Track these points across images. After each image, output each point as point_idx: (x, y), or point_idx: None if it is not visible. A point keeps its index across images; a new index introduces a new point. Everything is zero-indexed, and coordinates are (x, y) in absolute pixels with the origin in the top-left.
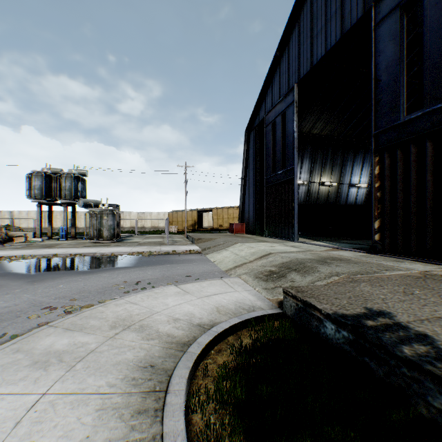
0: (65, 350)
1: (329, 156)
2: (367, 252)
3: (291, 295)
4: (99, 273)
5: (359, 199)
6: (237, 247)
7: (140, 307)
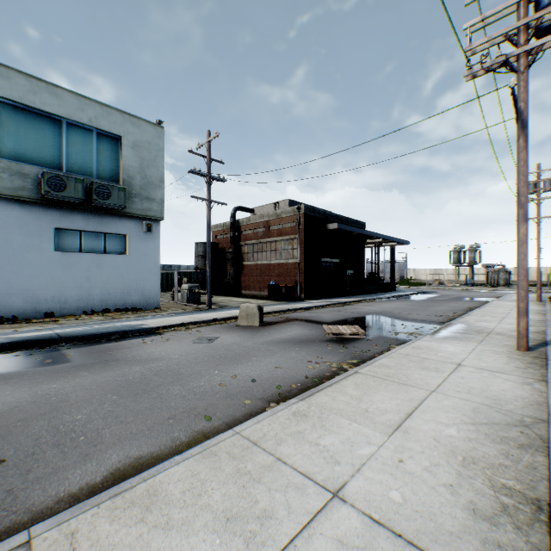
0: None
1: None
2: None
3: None
4: (514, 293)
5: None
6: None
7: None
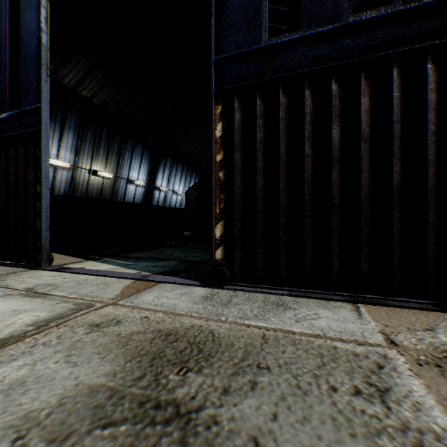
0: None
1: (105, 137)
2: (203, 283)
3: None
4: None
5: (138, 198)
6: None
7: None
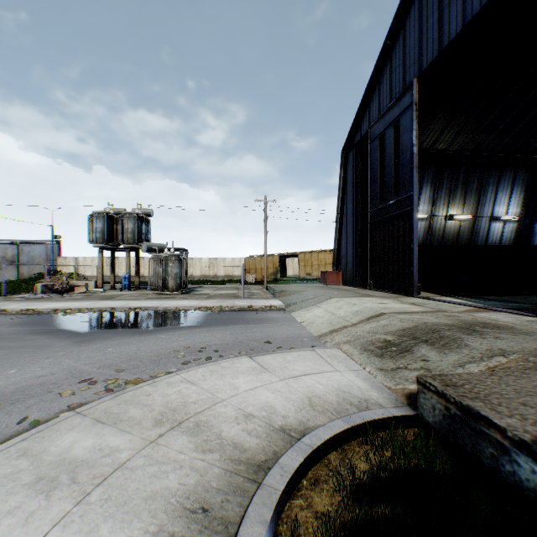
0: (85, 459)
1: (460, 179)
2: (536, 315)
3: (434, 391)
4: (157, 333)
5: (505, 237)
6: (333, 303)
7: (199, 390)
